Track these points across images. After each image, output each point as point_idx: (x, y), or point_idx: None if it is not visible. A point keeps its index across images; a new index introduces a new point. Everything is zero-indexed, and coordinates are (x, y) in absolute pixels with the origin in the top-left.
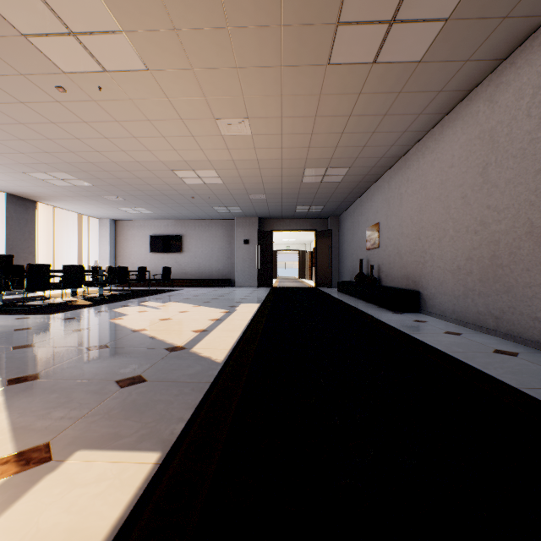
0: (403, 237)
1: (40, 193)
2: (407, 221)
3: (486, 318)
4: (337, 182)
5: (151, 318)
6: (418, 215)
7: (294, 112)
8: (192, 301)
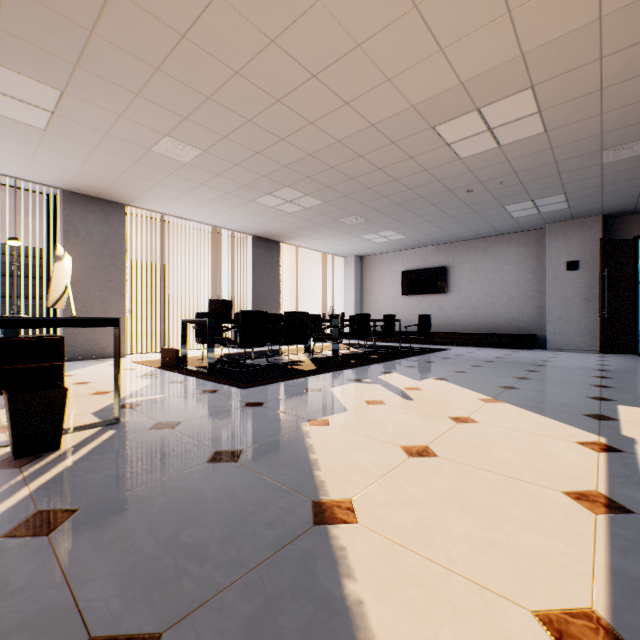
0: None
1: (279, 230)
2: None
3: None
4: None
5: (384, 435)
6: None
7: None
8: (472, 380)
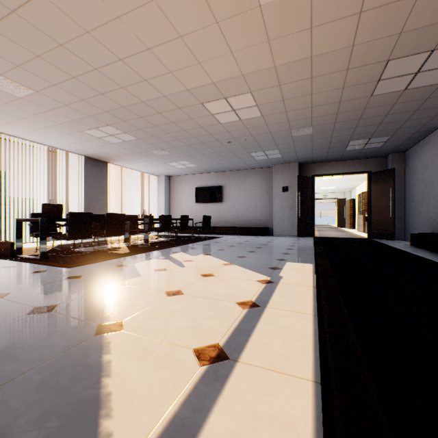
0: None
1: (106, 154)
2: None
3: None
4: (435, 84)
5: (158, 287)
6: None
7: None
8: (224, 254)
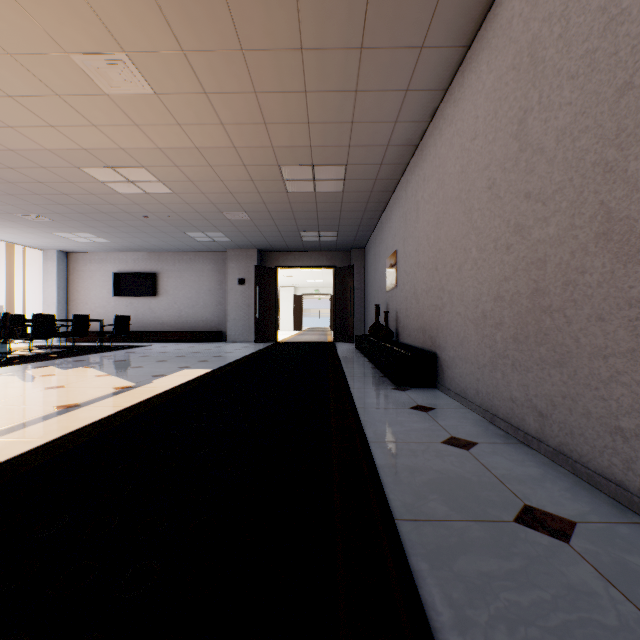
0: (420, 268)
1: None
2: (423, 244)
3: (524, 412)
4: (339, 191)
5: None
6: (435, 232)
7: (199, 39)
8: (117, 365)
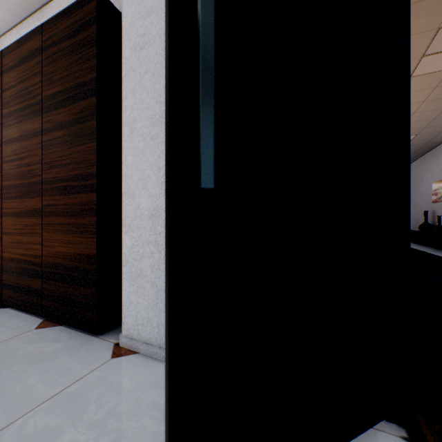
0: None
1: None
2: None
3: None
4: None
5: None
6: None
7: None
8: None
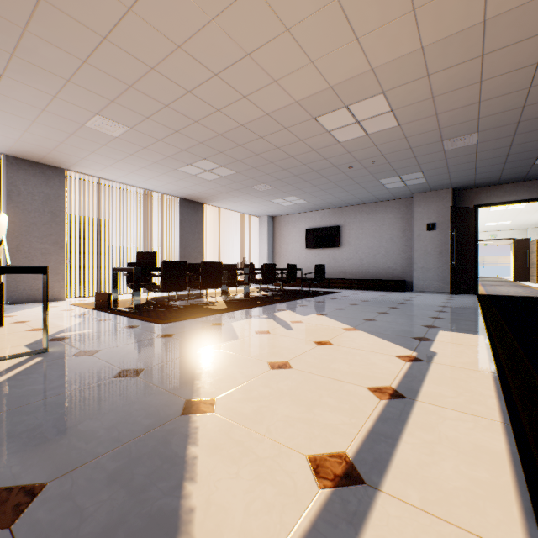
0: None
1: (202, 194)
2: None
3: None
4: None
5: (259, 355)
6: None
7: None
8: (345, 315)
